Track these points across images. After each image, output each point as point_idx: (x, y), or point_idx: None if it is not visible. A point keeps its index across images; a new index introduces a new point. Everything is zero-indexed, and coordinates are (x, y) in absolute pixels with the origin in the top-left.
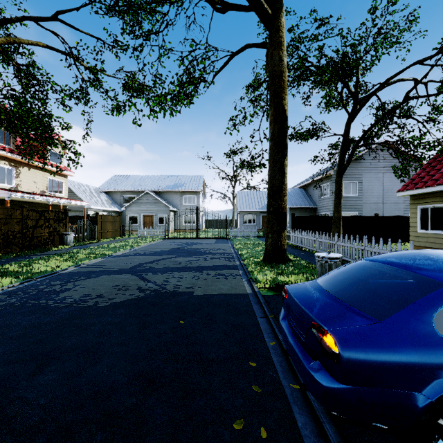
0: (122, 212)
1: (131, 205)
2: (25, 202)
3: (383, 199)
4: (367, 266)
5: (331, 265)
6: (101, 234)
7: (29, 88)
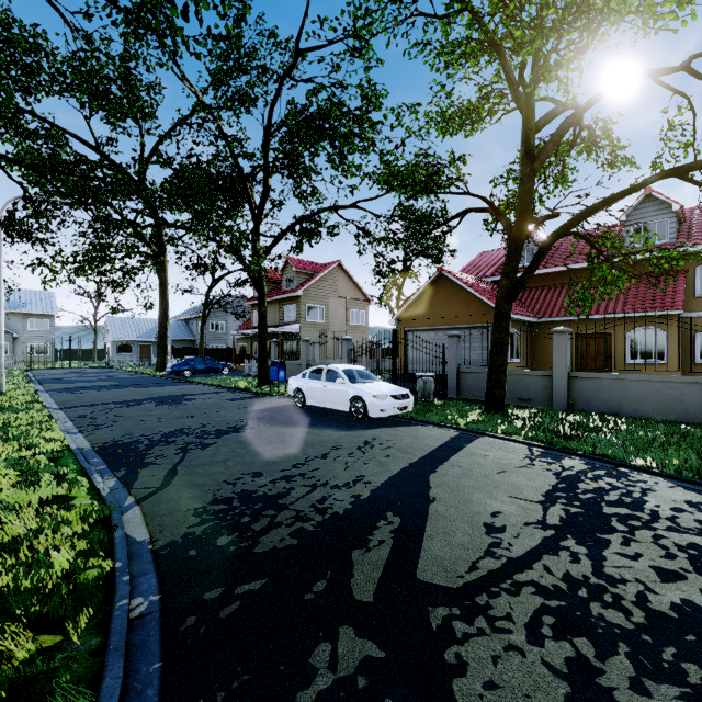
0: None
1: None
2: None
3: None
4: None
5: None
6: None
7: None
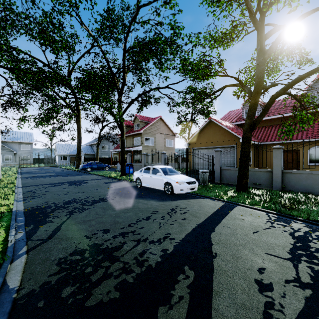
0: None
1: None
2: None
3: None
4: None
5: None
6: None
7: None
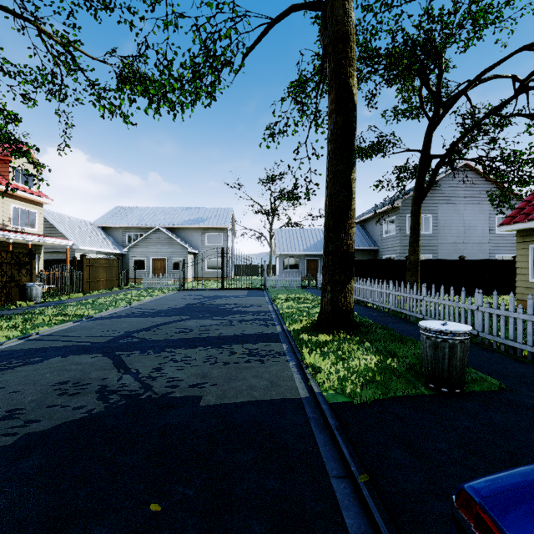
0: (126, 255)
1: (137, 245)
2: None
3: (463, 237)
4: (482, 336)
5: (454, 346)
6: (89, 284)
7: None
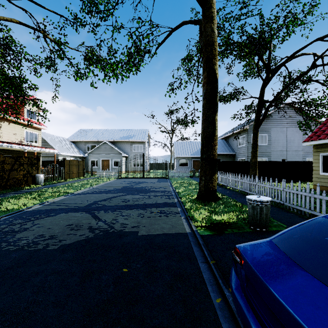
0: (86, 158)
1: (93, 152)
2: (5, 150)
3: (286, 147)
4: (285, 204)
5: (262, 208)
6: (67, 175)
7: (5, 57)
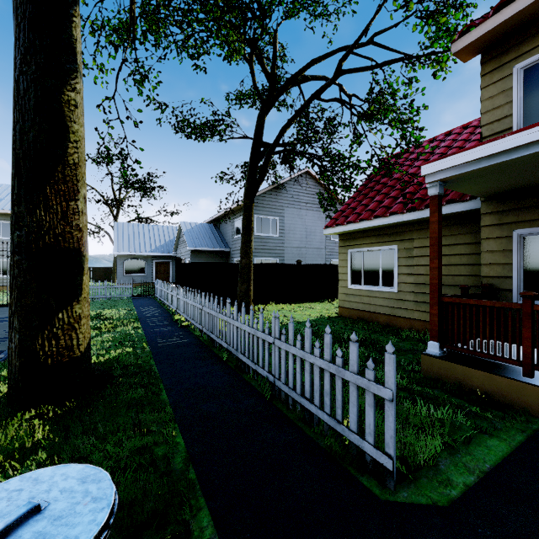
0: None
1: None
2: None
3: (306, 242)
4: (279, 386)
5: None
6: None
7: None
